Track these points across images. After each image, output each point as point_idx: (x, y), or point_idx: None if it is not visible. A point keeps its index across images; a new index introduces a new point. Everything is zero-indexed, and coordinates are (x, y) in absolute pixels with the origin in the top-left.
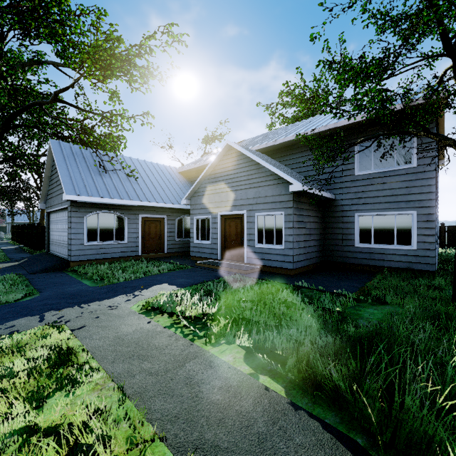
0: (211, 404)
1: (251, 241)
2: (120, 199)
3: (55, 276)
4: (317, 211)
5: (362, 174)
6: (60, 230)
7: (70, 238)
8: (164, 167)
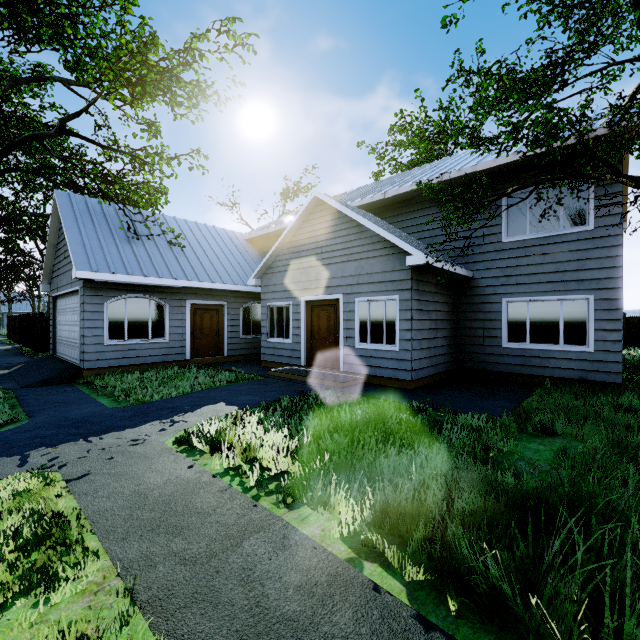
0: (281, 621)
1: (350, 339)
2: (158, 278)
3: (58, 392)
4: (446, 296)
5: (512, 240)
6: (71, 323)
7: (82, 334)
8: (225, 232)
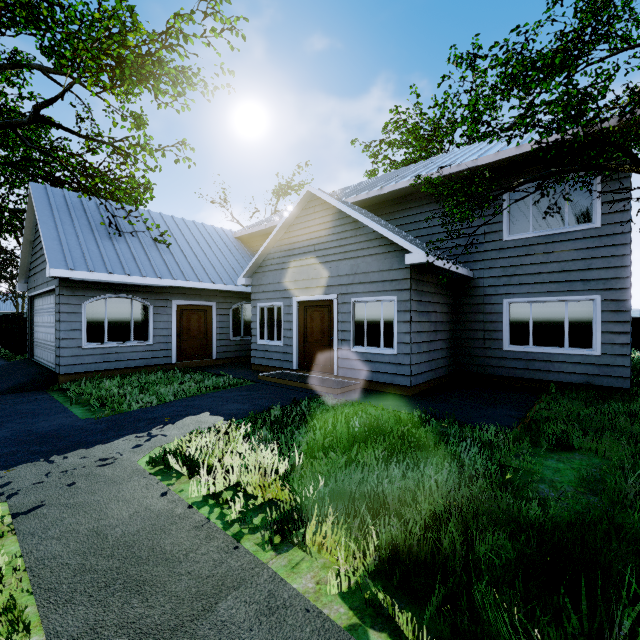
0: None
1: (345, 341)
2: (141, 277)
3: (28, 400)
4: (446, 296)
5: (514, 238)
6: (47, 324)
7: (58, 337)
8: (214, 230)
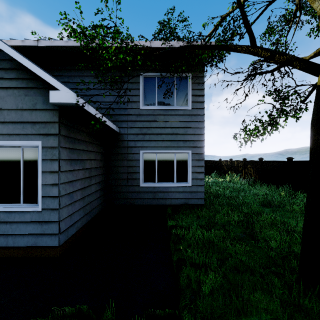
0: None
1: None
2: None
3: None
4: (99, 146)
5: (147, 108)
6: None
7: None
8: None
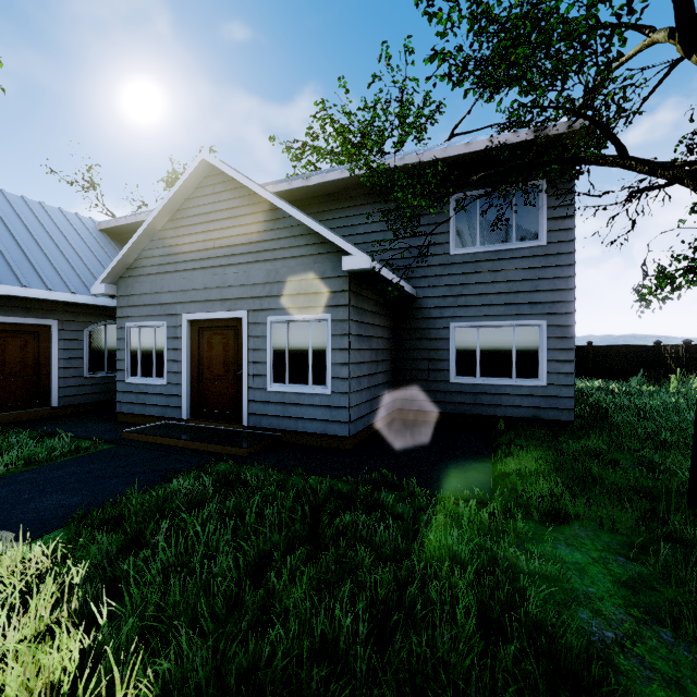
0: None
1: (259, 377)
2: None
3: None
4: (387, 318)
5: (461, 253)
6: None
7: None
8: (62, 214)
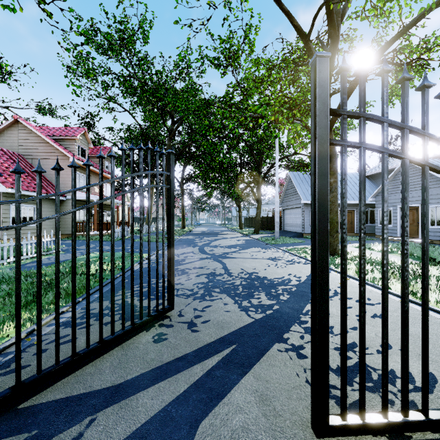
0: None
1: None
2: None
3: (301, 238)
4: None
5: None
6: (294, 218)
7: (303, 222)
8: (352, 175)
